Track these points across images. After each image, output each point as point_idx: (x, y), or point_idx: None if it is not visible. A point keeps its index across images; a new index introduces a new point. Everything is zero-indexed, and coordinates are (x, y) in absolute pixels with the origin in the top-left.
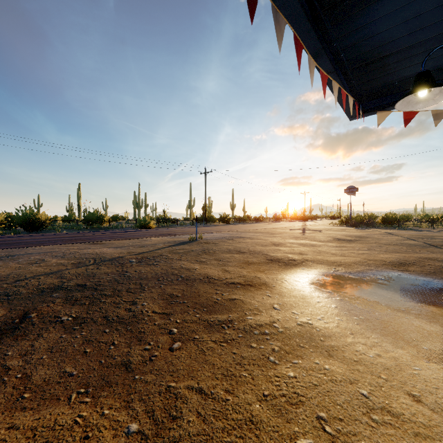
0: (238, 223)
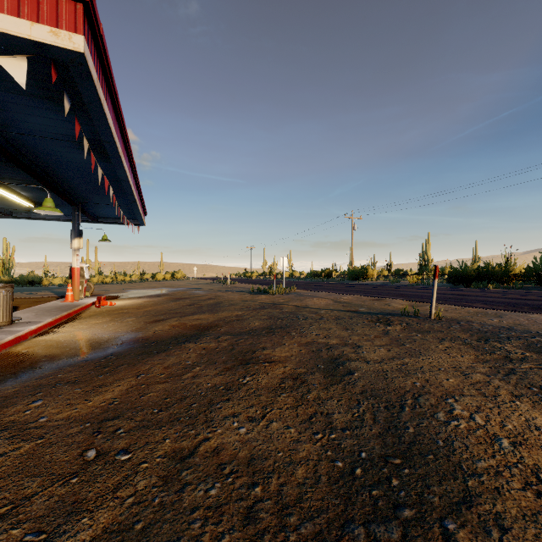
0: None
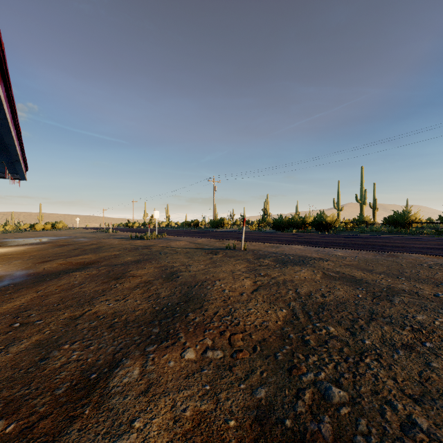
0: None
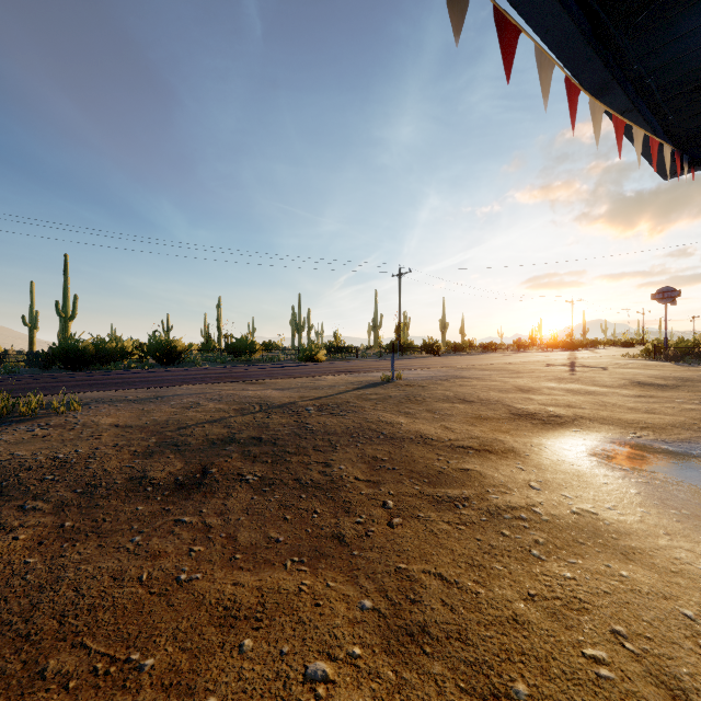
0: (453, 353)
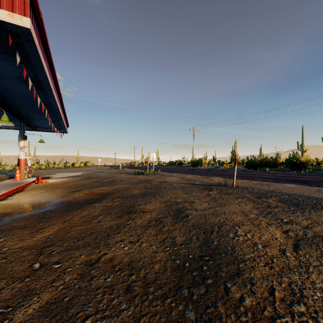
0: None
